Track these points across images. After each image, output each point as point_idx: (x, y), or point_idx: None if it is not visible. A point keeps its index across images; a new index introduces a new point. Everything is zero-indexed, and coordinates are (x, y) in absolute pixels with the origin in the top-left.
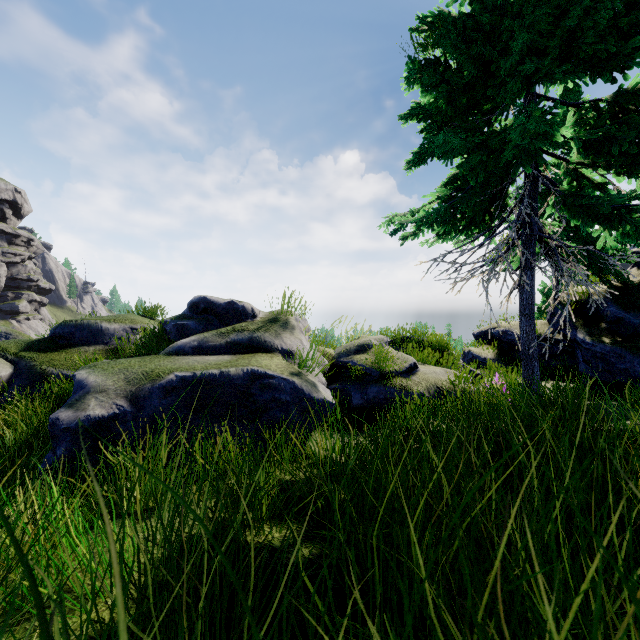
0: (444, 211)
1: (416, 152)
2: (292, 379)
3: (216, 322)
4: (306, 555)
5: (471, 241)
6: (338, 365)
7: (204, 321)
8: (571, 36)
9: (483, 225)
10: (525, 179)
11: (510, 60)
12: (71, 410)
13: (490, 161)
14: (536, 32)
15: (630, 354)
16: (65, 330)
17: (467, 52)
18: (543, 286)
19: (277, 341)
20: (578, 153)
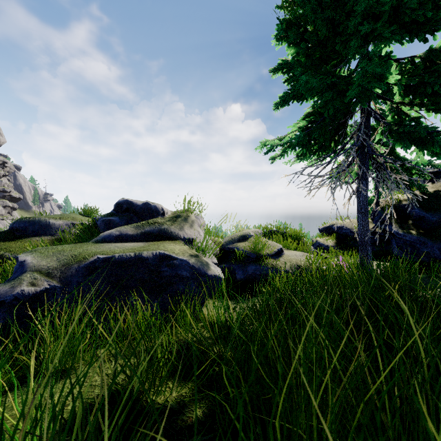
0: (303, 137)
1: (282, 95)
2: (191, 260)
3: (135, 218)
4: (199, 416)
5: (322, 159)
6: (226, 250)
7: (126, 217)
8: (399, 3)
9: (330, 149)
10: (361, 114)
11: (355, 20)
12: (9, 286)
13: (338, 99)
14: None
15: (430, 241)
16: (21, 225)
17: (323, 14)
18: None
19: (180, 232)
20: (400, 94)
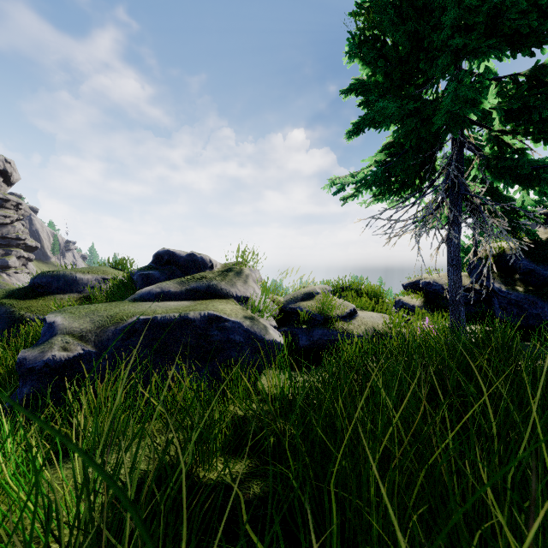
0: (381, 173)
1: (356, 122)
2: (245, 322)
3: (178, 272)
4: (257, 493)
5: (404, 200)
6: (287, 311)
7: (167, 271)
8: (497, 13)
9: (414, 187)
10: (452, 145)
11: (442, 34)
12: (38, 351)
13: (423, 127)
14: (466, 8)
15: (541, 301)
16: (43, 280)
17: (403, 27)
18: (462, 244)
19: (232, 289)
20: (500, 121)
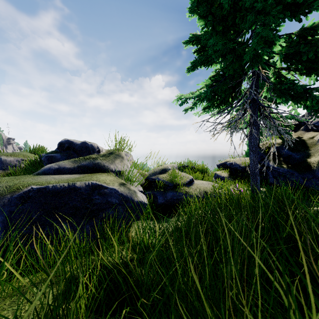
0: (210, 91)
1: (193, 61)
2: (120, 189)
3: (75, 155)
4: None
5: (223, 110)
6: (150, 180)
7: (67, 154)
8: None
9: (228, 103)
10: (252, 76)
11: None
12: None
13: (237, 61)
14: None
15: (297, 173)
16: None
17: None
18: (248, 142)
19: (112, 165)
20: (281, 61)
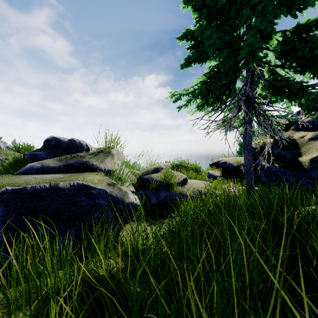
0: (204, 88)
1: (187, 57)
2: (109, 189)
3: (61, 153)
4: None
5: (217, 108)
6: (142, 180)
7: (53, 152)
8: None
9: (222, 101)
10: (247, 73)
11: None
12: None
13: (232, 57)
14: None
15: (289, 171)
16: None
17: None
18: (239, 141)
19: (101, 164)
20: (276, 58)
